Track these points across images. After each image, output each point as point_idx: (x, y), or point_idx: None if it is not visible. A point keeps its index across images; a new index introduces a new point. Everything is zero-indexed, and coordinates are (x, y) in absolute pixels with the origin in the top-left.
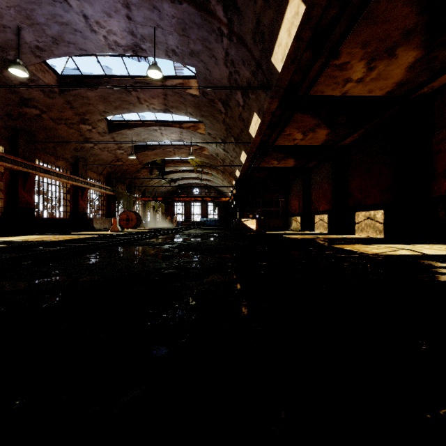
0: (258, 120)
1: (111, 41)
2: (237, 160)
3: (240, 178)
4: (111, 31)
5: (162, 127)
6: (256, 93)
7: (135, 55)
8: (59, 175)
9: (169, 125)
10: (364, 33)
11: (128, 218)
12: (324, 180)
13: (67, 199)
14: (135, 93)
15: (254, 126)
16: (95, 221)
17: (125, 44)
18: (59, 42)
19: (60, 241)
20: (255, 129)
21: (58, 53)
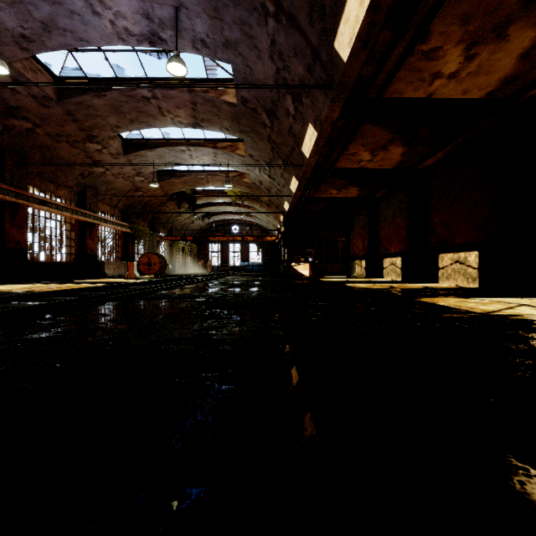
0: (313, 133)
1: (120, 28)
2: (286, 189)
3: (290, 211)
4: (119, 13)
5: (191, 147)
6: (312, 95)
7: (154, 50)
8: (60, 208)
9: (200, 145)
10: (467, 1)
11: (150, 262)
12: (396, 214)
13: (71, 238)
14: (155, 101)
15: (309, 142)
16: (107, 266)
17: (138, 32)
18: (52, 30)
19: (44, 293)
20: (310, 146)
21: (52, 45)
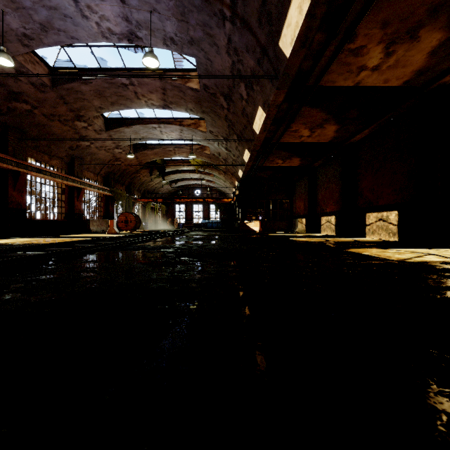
0: (262, 114)
1: (104, 28)
2: (240, 159)
3: (243, 178)
4: (103, 16)
5: (161, 124)
6: (261, 83)
7: (131, 45)
8: (53, 175)
9: (169, 123)
10: (385, 10)
11: (127, 220)
12: (331, 180)
13: (62, 200)
14: (132, 87)
15: (259, 121)
16: (92, 223)
17: (119, 31)
18: (48, 30)
19: (44, 245)
20: (259, 124)
21: (48, 42)
